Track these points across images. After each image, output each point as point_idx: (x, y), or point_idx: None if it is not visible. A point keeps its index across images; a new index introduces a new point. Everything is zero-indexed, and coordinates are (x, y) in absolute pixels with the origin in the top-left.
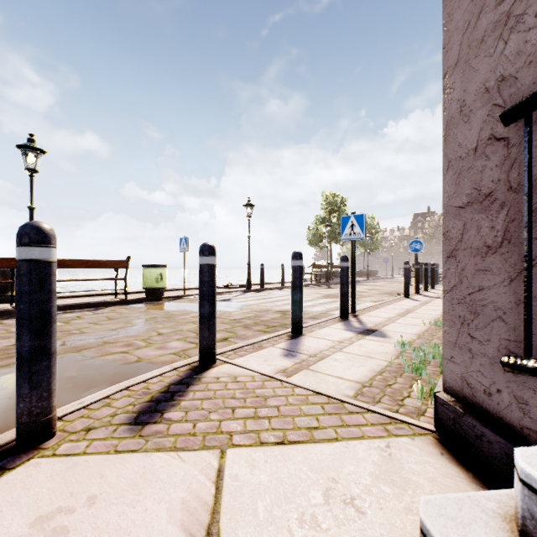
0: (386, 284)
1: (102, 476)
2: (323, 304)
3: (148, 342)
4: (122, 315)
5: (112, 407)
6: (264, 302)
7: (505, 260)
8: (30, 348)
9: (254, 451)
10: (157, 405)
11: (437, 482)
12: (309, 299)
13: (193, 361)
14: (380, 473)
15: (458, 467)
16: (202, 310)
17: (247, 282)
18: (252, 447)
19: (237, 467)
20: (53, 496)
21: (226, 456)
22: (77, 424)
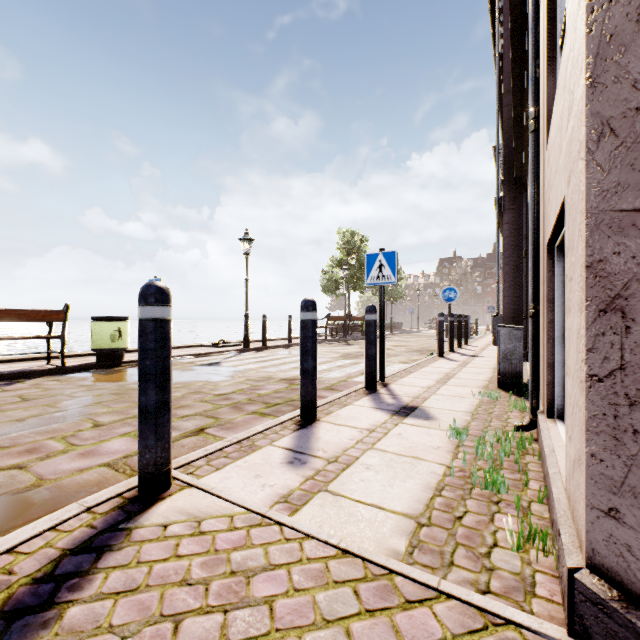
0: (413, 339)
1: None
2: (342, 367)
3: (69, 443)
4: (49, 392)
5: None
6: (266, 366)
7: None
8: None
9: None
10: (6, 629)
11: None
12: (323, 361)
13: (129, 487)
14: None
15: None
16: (144, 398)
17: (245, 338)
18: None
19: None
20: None
21: None
22: None
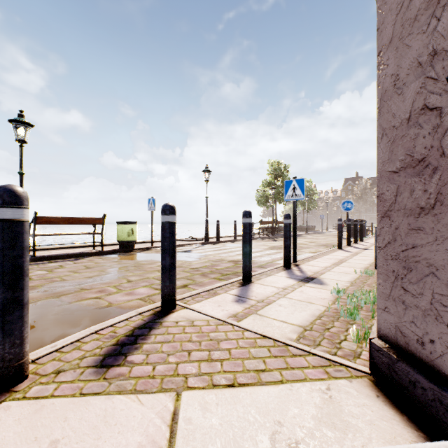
0: (322, 237)
1: (66, 419)
2: (269, 254)
3: (118, 289)
4: (98, 264)
5: (81, 350)
6: (219, 253)
7: (438, 220)
8: (3, 300)
9: (207, 394)
10: (121, 348)
11: (375, 425)
12: (257, 251)
13: (156, 306)
14: (322, 416)
15: (393, 410)
16: (164, 262)
17: (205, 236)
18: (205, 390)
19: (191, 410)
20: (18, 440)
21: (181, 398)
22: (48, 367)
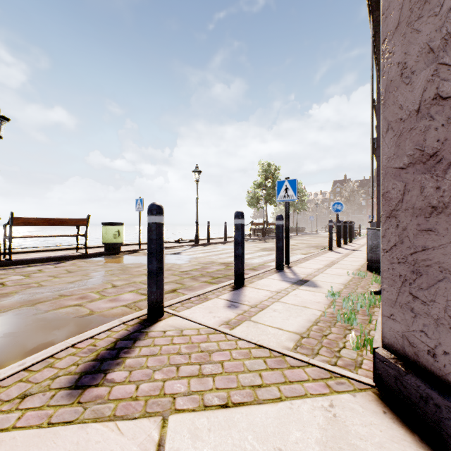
0: (312, 239)
1: None
2: (261, 256)
3: (102, 295)
4: (81, 268)
5: (54, 368)
6: (210, 255)
7: None
8: None
9: (197, 417)
10: (101, 364)
11: (385, 448)
12: (248, 252)
13: (142, 314)
14: (327, 440)
15: (403, 429)
16: (150, 266)
17: (196, 237)
18: (196, 412)
19: (179, 439)
20: None
21: (167, 424)
22: (13, 391)
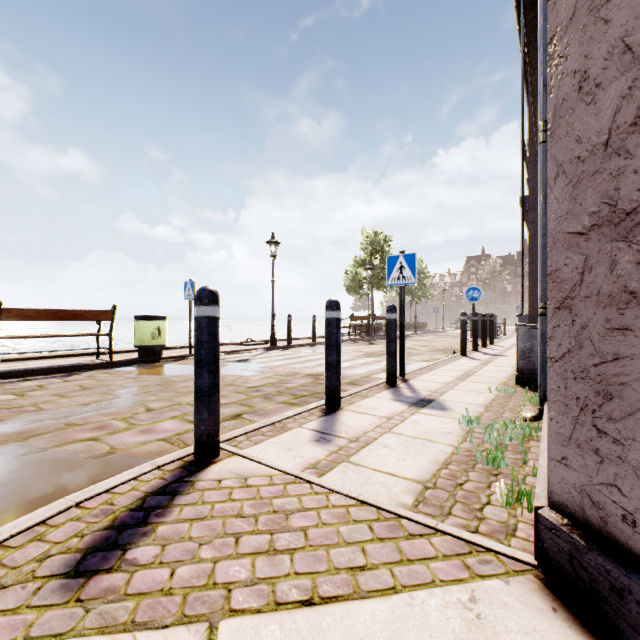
0: (437, 339)
1: None
2: (364, 364)
3: (130, 423)
4: (103, 382)
5: (44, 541)
6: (292, 363)
7: None
8: None
9: (265, 623)
10: (119, 535)
11: None
12: (347, 359)
13: (187, 453)
14: None
15: (585, 637)
16: (199, 381)
17: (271, 337)
18: (262, 614)
19: None
20: None
21: (216, 636)
22: None
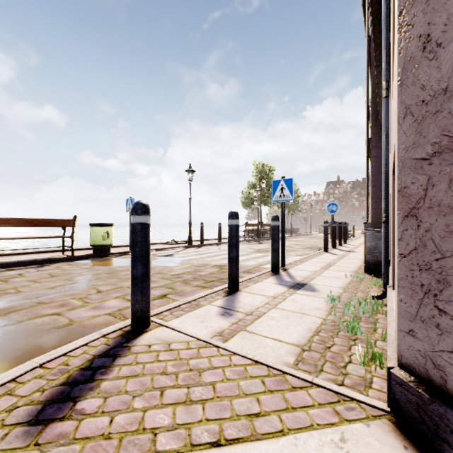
0: (306, 240)
1: None
2: (255, 258)
3: (84, 301)
4: (66, 271)
5: (13, 395)
6: (203, 257)
7: None
8: None
9: None
10: (71, 389)
11: None
12: (243, 254)
13: (125, 325)
14: None
15: None
16: (135, 271)
17: (189, 239)
18: None
19: None
20: None
21: None
22: None
